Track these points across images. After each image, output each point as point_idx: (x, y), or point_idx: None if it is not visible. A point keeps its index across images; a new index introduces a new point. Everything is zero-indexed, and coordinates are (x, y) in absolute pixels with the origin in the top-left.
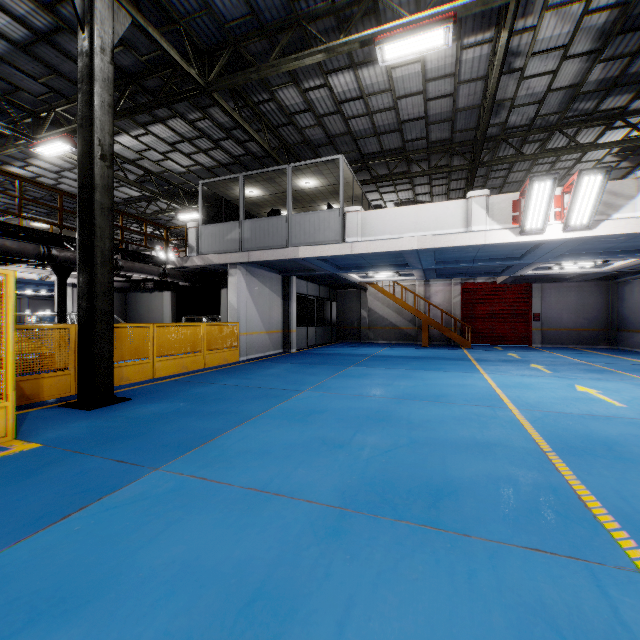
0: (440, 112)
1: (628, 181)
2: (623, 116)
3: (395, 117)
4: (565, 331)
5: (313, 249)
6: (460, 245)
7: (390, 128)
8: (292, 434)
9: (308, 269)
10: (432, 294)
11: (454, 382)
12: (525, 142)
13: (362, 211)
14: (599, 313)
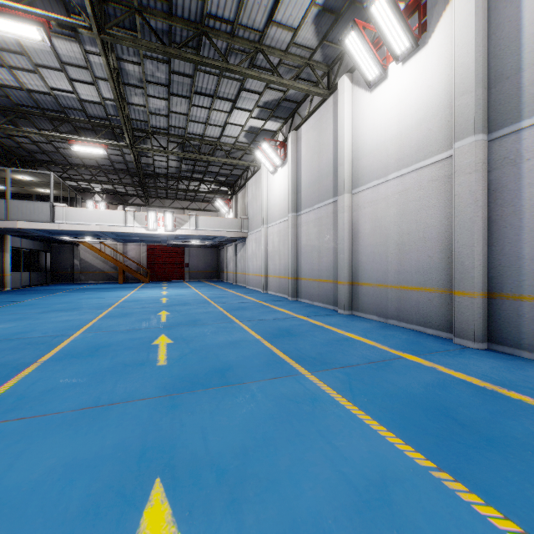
0: (118, 159)
1: (186, 216)
2: (204, 181)
3: (91, 154)
4: (200, 272)
5: (30, 224)
6: (122, 232)
7: (88, 157)
8: (24, 308)
9: (24, 231)
10: (129, 250)
11: (114, 294)
12: (169, 179)
13: (66, 207)
14: (214, 263)
